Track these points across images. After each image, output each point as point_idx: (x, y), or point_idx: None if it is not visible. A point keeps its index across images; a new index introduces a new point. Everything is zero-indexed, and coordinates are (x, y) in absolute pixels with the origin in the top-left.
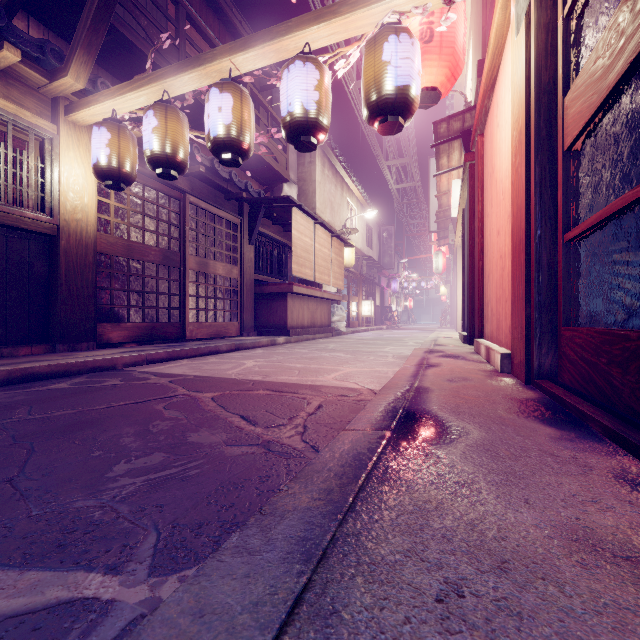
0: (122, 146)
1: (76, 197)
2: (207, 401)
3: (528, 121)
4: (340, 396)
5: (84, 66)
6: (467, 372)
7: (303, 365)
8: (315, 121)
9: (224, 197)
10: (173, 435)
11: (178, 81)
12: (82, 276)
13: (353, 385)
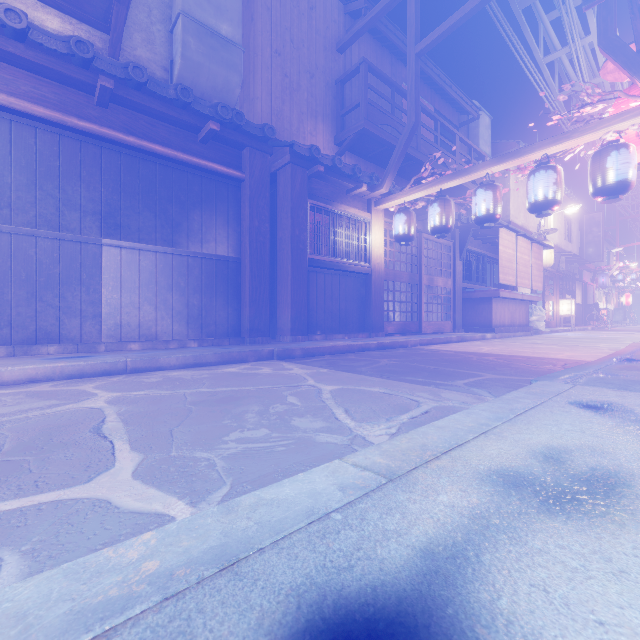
0: (411, 222)
1: (377, 251)
2: (495, 359)
3: None
4: (575, 362)
5: (390, 181)
6: None
7: (530, 350)
8: (553, 203)
9: None
10: (501, 365)
11: (451, 183)
12: (379, 295)
13: (581, 359)
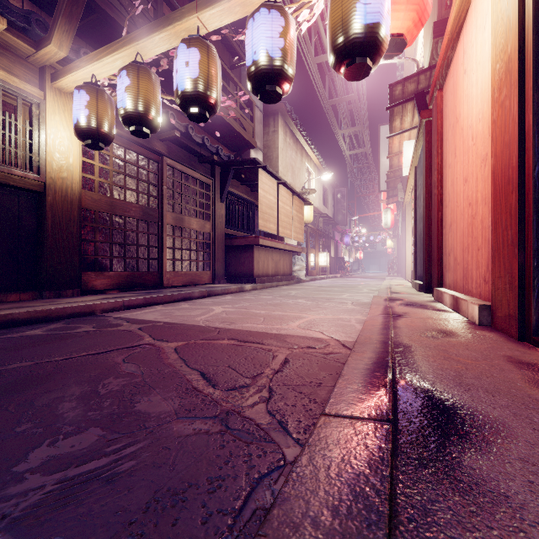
0: (100, 107)
1: (62, 157)
2: (169, 352)
3: (522, 44)
4: (306, 348)
5: (66, 35)
6: (441, 324)
7: (268, 312)
8: (280, 69)
9: (198, 160)
10: (120, 399)
11: (149, 42)
12: (67, 229)
13: (318, 334)
